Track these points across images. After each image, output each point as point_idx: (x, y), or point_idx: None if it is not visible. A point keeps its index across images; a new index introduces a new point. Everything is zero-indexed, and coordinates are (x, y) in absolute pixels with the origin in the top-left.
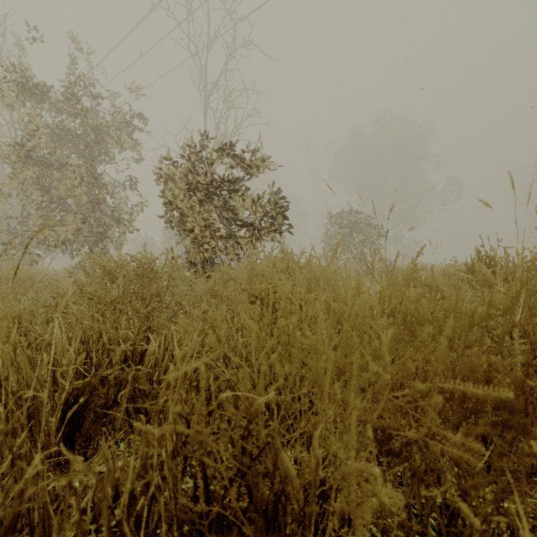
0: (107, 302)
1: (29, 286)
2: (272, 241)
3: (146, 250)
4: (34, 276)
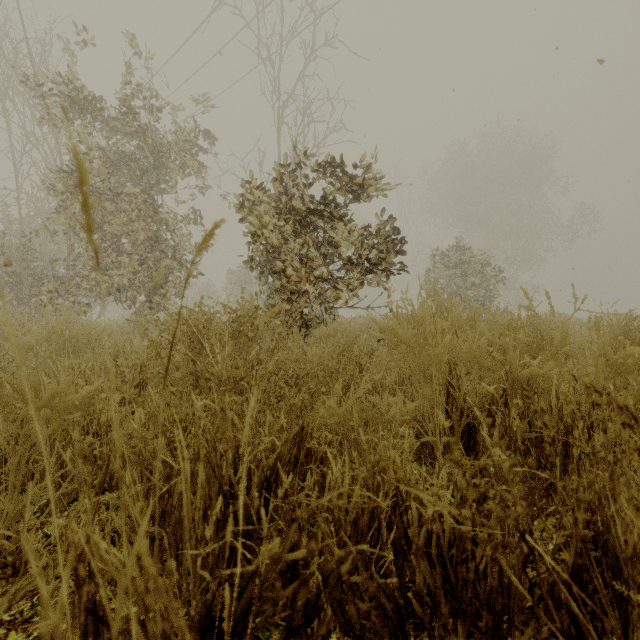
0: (230, 383)
1: (84, 345)
2: (376, 285)
3: (243, 297)
4: (90, 332)
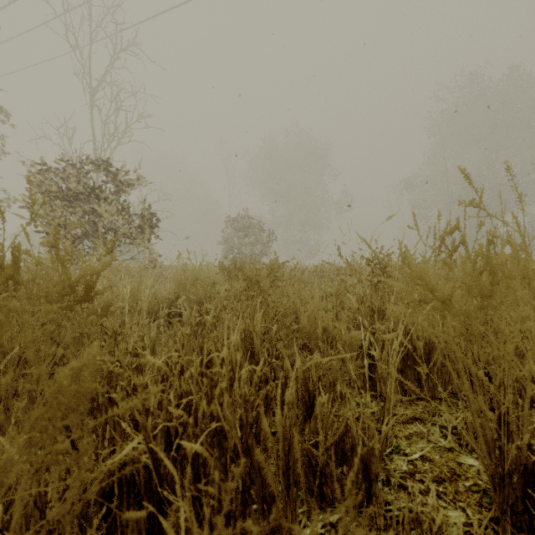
0: None
1: None
2: (139, 244)
3: None
4: None
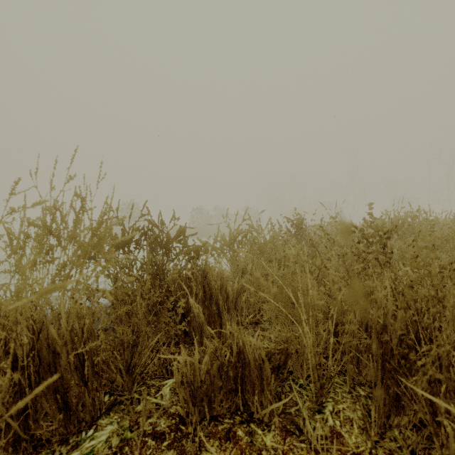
0: None
1: None
2: None
3: None
4: None
